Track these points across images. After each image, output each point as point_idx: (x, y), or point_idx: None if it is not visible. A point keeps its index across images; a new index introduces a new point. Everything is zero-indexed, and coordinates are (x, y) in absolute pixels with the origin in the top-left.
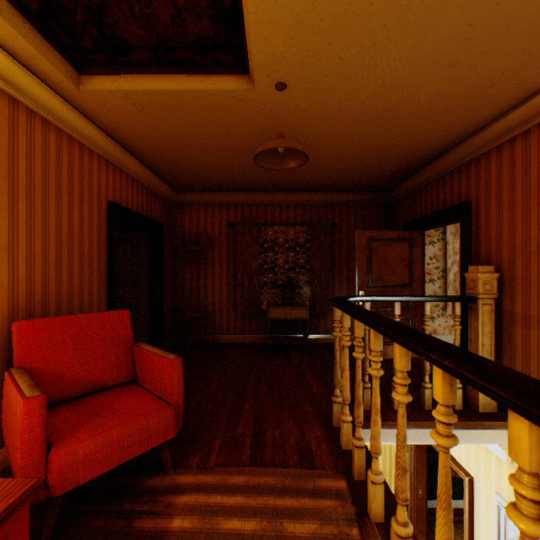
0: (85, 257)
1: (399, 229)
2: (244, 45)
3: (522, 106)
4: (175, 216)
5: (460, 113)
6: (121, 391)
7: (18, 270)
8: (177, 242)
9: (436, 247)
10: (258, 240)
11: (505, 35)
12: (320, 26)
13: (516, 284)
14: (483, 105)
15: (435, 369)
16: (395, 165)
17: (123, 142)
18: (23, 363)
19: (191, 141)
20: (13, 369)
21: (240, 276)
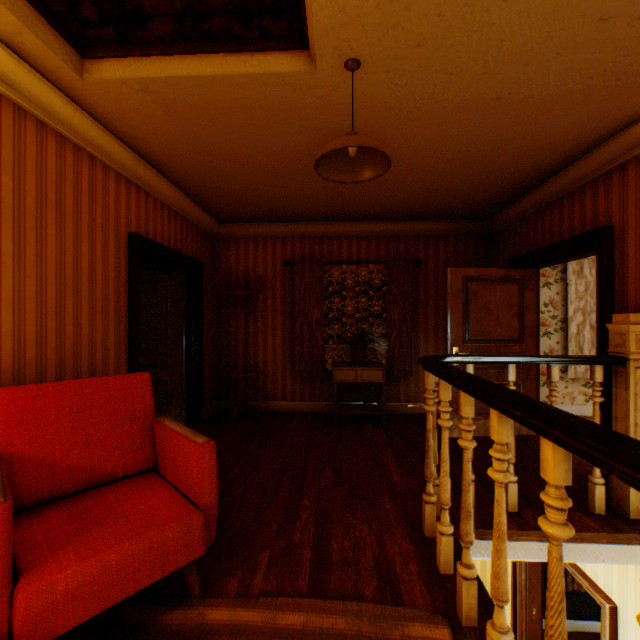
0: (98, 303)
1: (504, 266)
2: (300, 2)
3: None
4: (218, 253)
5: (604, 99)
6: (134, 484)
7: (2, 320)
8: (221, 285)
9: (553, 290)
10: (321, 282)
11: None
12: None
13: None
14: (639, 85)
15: None
16: (502, 181)
17: (148, 155)
18: None
19: (234, 152)
20: None
21: (298, 327)
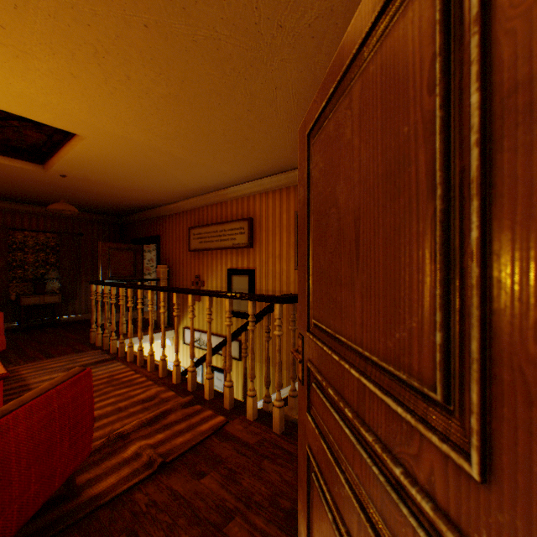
0: None
1: (130, 242)
2: (48, 160)
3: (174, 205)
4: None
5: (153, 200)
6: None
7: None
8: None
9: (153, 254)
10: (8, 241)
11: (160, 190)
12: (91, 172)
13: (174, 273)
14: (161, 200)
15: (129, 289)
16: (126, 208)
17: None
18: None
19: None
20: None
21: None
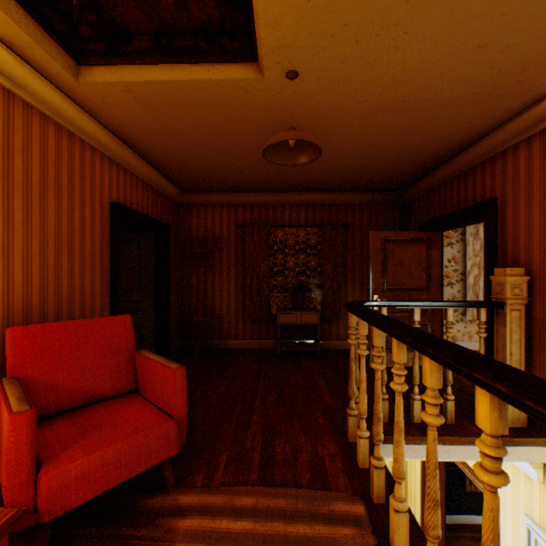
0: (87, 259)
1: (416, 229)
2: (252, 29)
3: None
4: (181, 217)
5: (486, 102)
6: (121, 401)
7: (14, 273)
8: (184, 244)
9: (455, 249)
10: (267, 241)
11: (545, 9)
12: (335, 3)
13: None
14: (512, 93)
15: (480, 391)
16: (412, 162)
17: (127, 139)
18: (16, 372)
19: (197, 137)
20: (4, 378)
21: (248, 279)
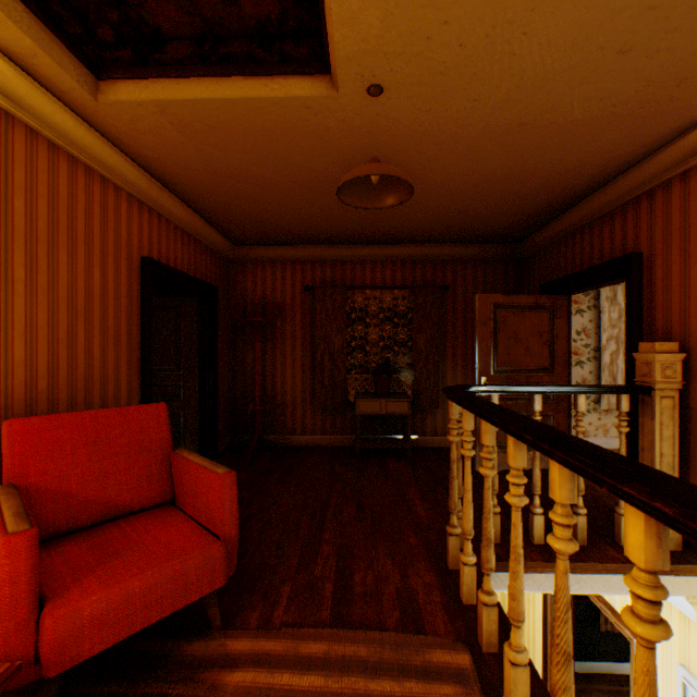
0: (110, 332)
1: (535, 292)
2: (323, 30)
3: None
4: (233, 277)
5: (629, 126)
6: (152, 516)
7: (14, 349)
8: (236, 312)
9: (586, 318)
10: (343, 308)
11: None
12: None
13: None
14: (663, 114)
15: (631, 510)
16: (531, 205)
17: (162, 176)
18: (15, 478)
19: (253, 173)
20: None
21: (319, 356)
